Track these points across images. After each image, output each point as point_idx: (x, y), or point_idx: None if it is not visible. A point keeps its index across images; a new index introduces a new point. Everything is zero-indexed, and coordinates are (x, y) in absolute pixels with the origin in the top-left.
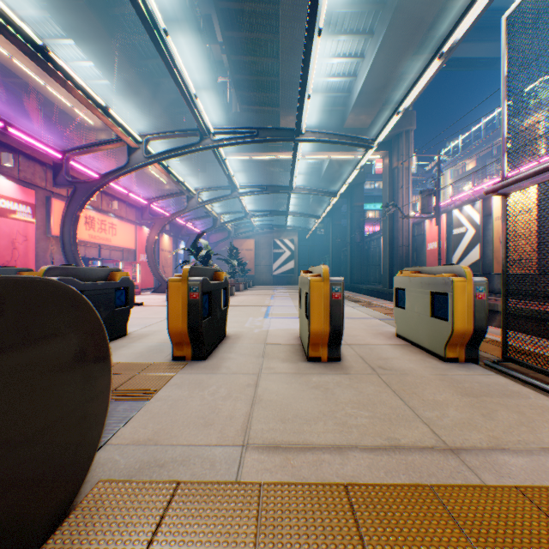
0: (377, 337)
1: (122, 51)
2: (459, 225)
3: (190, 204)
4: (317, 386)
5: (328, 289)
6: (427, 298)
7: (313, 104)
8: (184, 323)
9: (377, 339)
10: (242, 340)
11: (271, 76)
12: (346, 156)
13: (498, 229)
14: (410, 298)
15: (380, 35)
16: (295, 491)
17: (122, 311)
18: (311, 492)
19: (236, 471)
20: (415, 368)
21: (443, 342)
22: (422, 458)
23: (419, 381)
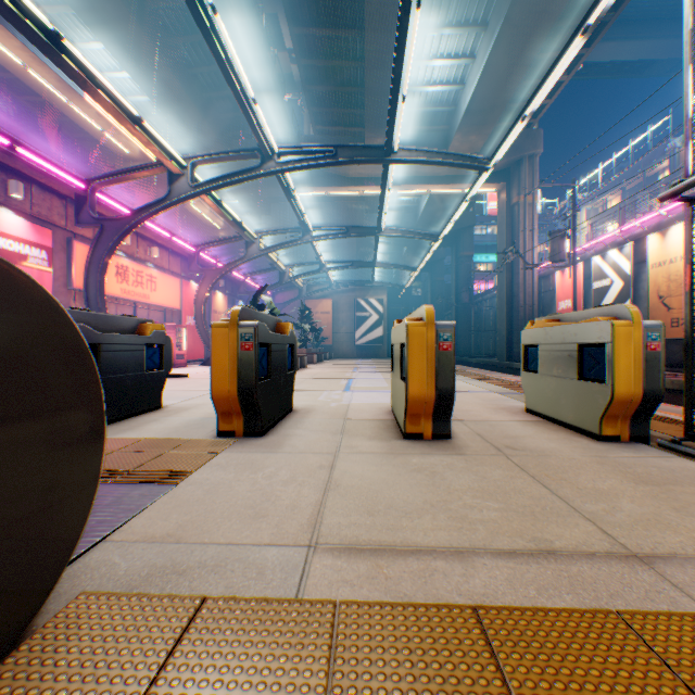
0: (499, 412)
1: (163, 55)
2: (601, 276)
3: (250, 252)
4: (420, 469)
5: (434, 337)
6: (572, 354)
7: (408, 122)
8: (233, 385)
9: (499, 414)
10: (314, 415)
11: (353, 86)
12: (451, 190)
13: (656, 279)
14: (546, 357)
15: (496, 26)
16: (392, 617)
17: (154, 376)
18: (419, 619)
19: (297, 583)
20: (559, 448)
21: (598, 414)
22: (594, 569)
23: (568, 464)
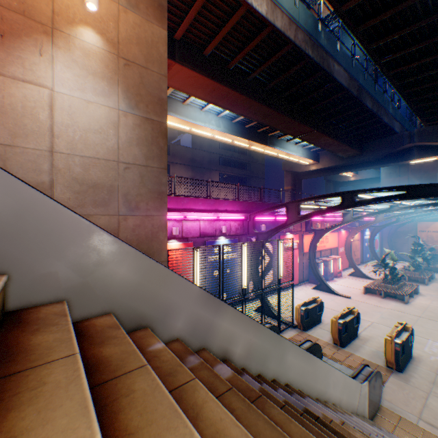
0: None
1: (330, 136)
2: None
3: (376, 218)
4: None
5: None
6: None
7: None
8: (391, 356)
9: None
10: (420, 365)
11: None
12: None
13: None
14: None
15: None
16: (432, 435)
17: (355, 326)
18: (436, 437)
19: (415, 422)
20: None
21: None
22: None
23: None
